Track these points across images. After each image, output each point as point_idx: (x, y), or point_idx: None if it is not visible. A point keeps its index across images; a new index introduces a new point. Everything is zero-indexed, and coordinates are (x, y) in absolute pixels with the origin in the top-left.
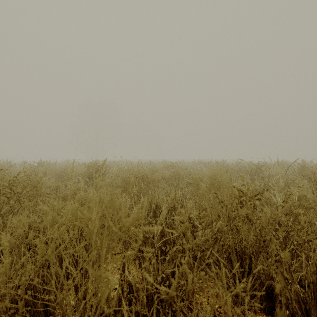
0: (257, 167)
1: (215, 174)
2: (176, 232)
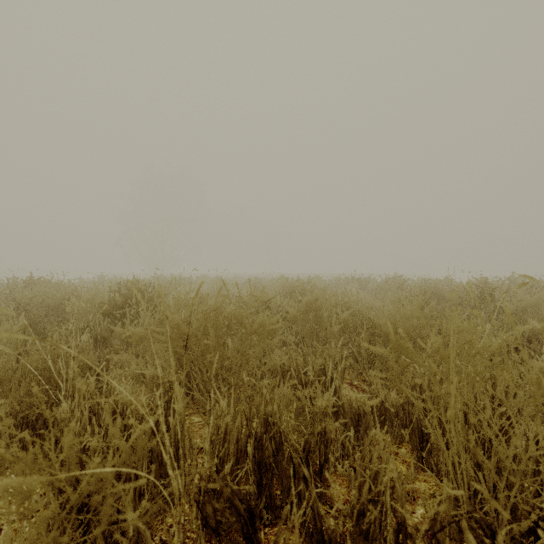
0: (483, 291)
1: (466, 327)
2: None
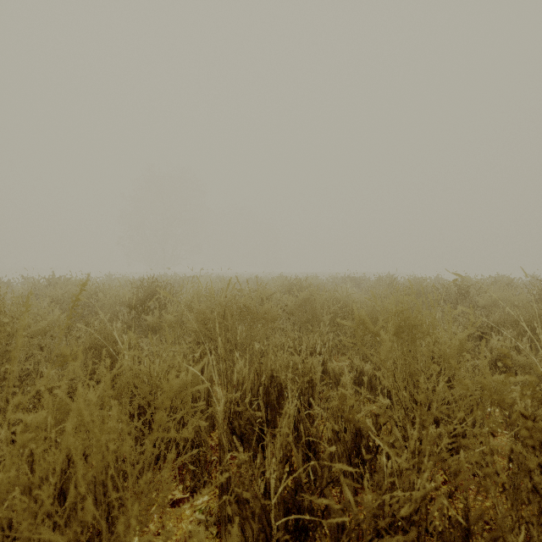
0: (460, 288)
1: (406, 308)
2: (339, 507)
